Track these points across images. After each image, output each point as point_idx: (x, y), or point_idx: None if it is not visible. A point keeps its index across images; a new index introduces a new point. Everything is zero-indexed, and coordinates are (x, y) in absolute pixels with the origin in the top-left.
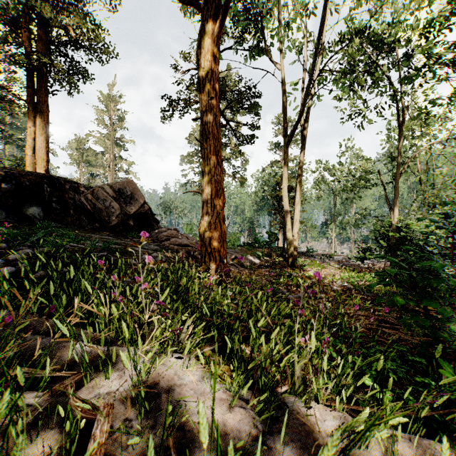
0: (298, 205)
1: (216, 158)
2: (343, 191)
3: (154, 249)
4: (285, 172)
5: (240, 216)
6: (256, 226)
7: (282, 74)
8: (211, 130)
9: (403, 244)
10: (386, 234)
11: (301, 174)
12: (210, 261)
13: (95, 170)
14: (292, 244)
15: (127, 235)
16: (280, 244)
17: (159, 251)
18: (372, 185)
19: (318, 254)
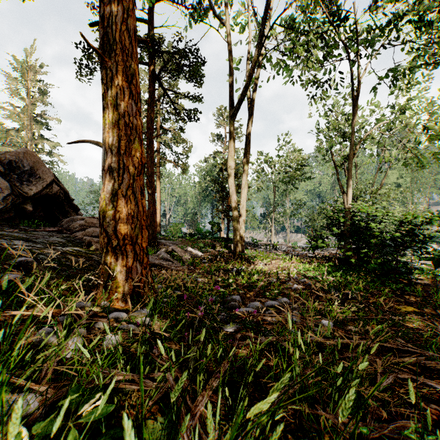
0: (245, 189)
1: (127, 87)
2: (282, 182)
3: (52, 243)
4: (231, 148)
5: (183, 207)
6: (199, 217)
7: (228, 31)
8: (119, 38)
9: (358, 230)
10: (339, 220)
11: (248, 153)
12: (116, 261)
13: (7, 149)
14: (239, 233)
15: (20, 224)
16: (222, 234)
17: (59, 246)
18: (307, 178)
19: (260, 243)
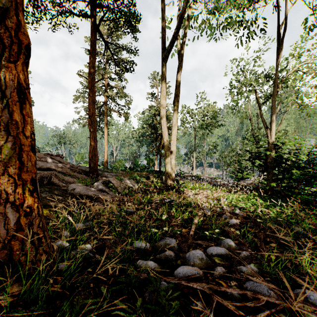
0: (175, 126)
1: None
2: (201, 128)
3: None
4: (163, 88)
5: (126, 148)
6: (138, 156)
7: None
8: None
9: (283, 162)
10: (263, 153)
11: (178, 95)
12: None
13: None
14: (170, 166)
15: None
16: (156, 168)
17: None
18: (220, 125)
19: (186, 175)
